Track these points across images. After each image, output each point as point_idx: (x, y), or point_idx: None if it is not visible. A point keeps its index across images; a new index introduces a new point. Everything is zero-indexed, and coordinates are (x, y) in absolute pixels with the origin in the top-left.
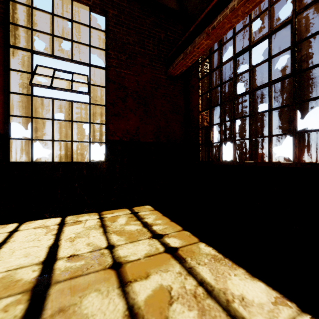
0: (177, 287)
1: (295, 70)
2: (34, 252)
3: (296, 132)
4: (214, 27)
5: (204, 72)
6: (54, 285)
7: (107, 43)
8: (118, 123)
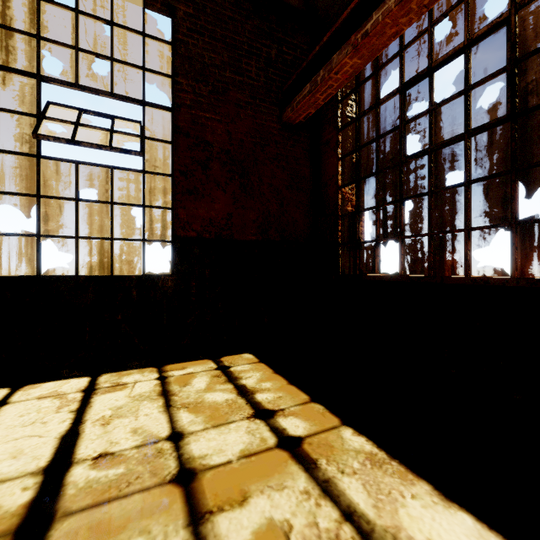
0: (302, 524)
1: (516, 109)
2: (31, 449)
3: (518, 222)
4: (366, 34)
5: (346, 117)
6: (60, 522)
7: (176, 64)
8: (195, 207)
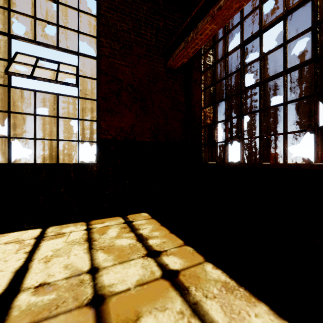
0: None
1: (317, 54)
2: None
3: (319, 128)
4: (220, 7)
5: (207, 65)
6: None
7: (99, 29)
8: (111, 120)
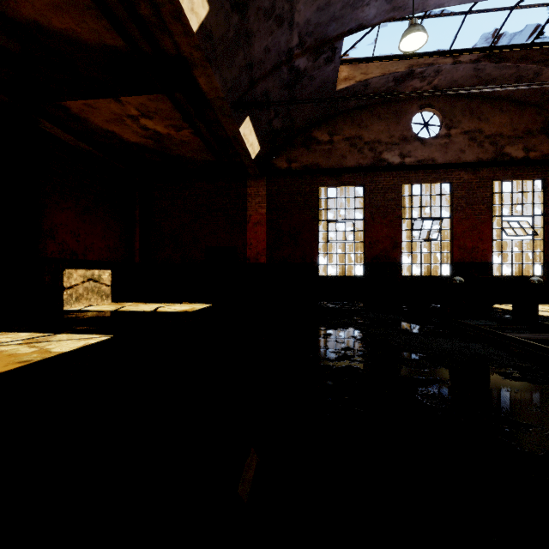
0: None
1: None
2: None
3: None
4: None
5: None
6: None
7: (546, 199)
8: None
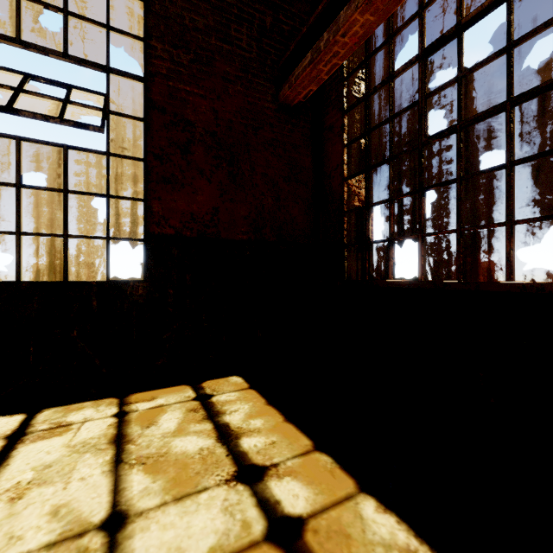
0: None
1: None
2: None
3: None
4: None
5: (353, 98)
6: None
7: (148, 24)
8: (173, 199)
